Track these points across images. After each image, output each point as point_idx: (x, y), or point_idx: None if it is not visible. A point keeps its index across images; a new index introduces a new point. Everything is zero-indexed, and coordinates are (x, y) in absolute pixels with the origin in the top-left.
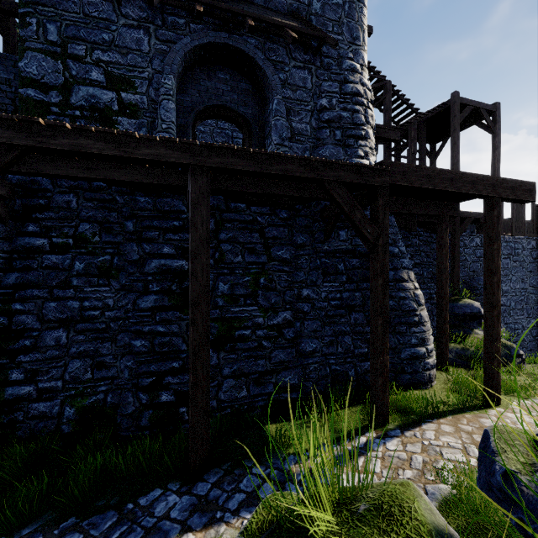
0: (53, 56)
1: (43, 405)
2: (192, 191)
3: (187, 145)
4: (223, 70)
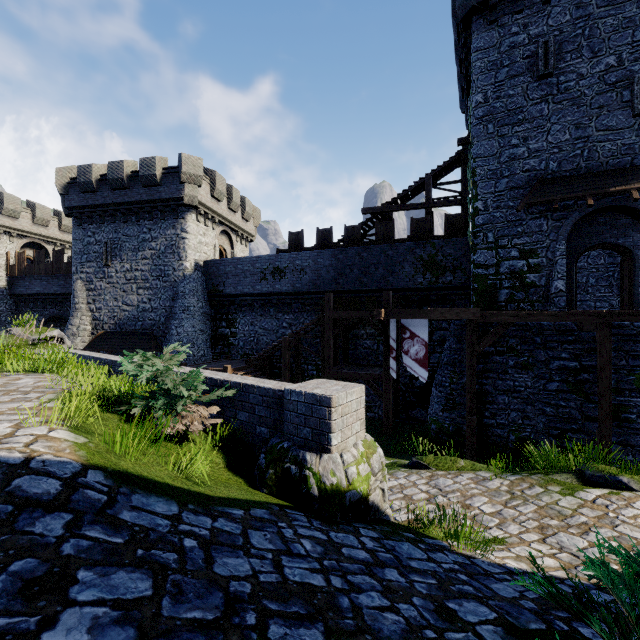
0: (490, 249)
1: (499, 431)
2: (599, 336)
3: (597, 313)
4: (602, 215)
